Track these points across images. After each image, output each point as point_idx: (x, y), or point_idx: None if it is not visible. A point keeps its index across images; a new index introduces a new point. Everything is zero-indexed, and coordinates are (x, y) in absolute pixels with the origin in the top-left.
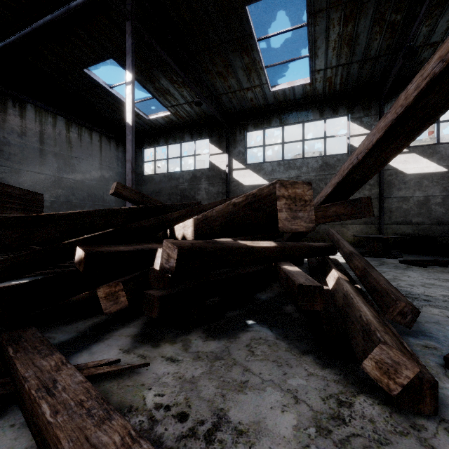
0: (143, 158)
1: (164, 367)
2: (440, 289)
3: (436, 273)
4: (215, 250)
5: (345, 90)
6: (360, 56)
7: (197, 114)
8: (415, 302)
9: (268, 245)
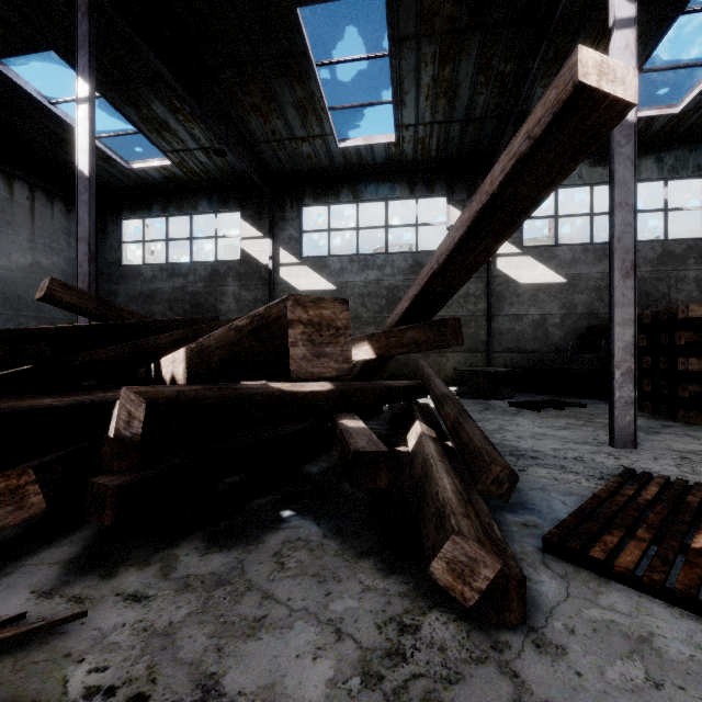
0: (120, 236)
1: (118, 614)
2: (551, 441)
3: (549, 418)
4: (221, 402)
5: (443, 159)
6: (463, 114)
7: (220, 170)
8: (521, 462)
9: (319, 388)
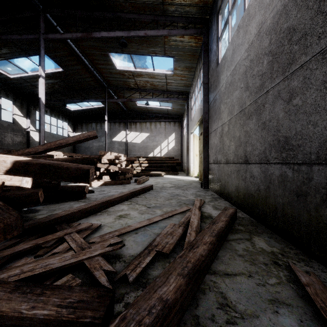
0: None
1: None
2: None
3: None
4: None
5: None
6: None
7: None
8: None
9: None
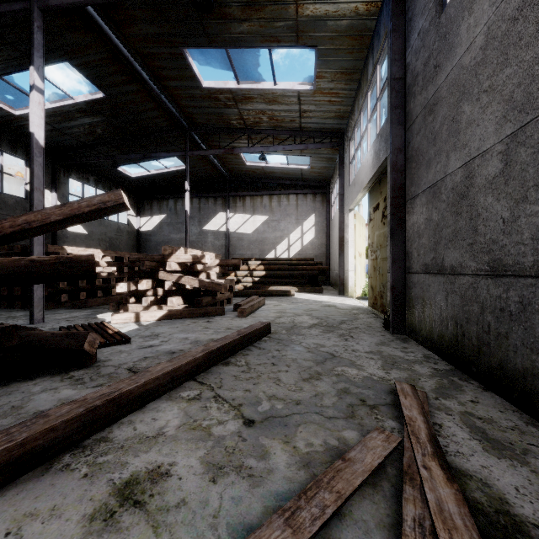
0: None
1: None
2: None
3: None
4: None
5: None
6: None
7: None
8: None
9: None
